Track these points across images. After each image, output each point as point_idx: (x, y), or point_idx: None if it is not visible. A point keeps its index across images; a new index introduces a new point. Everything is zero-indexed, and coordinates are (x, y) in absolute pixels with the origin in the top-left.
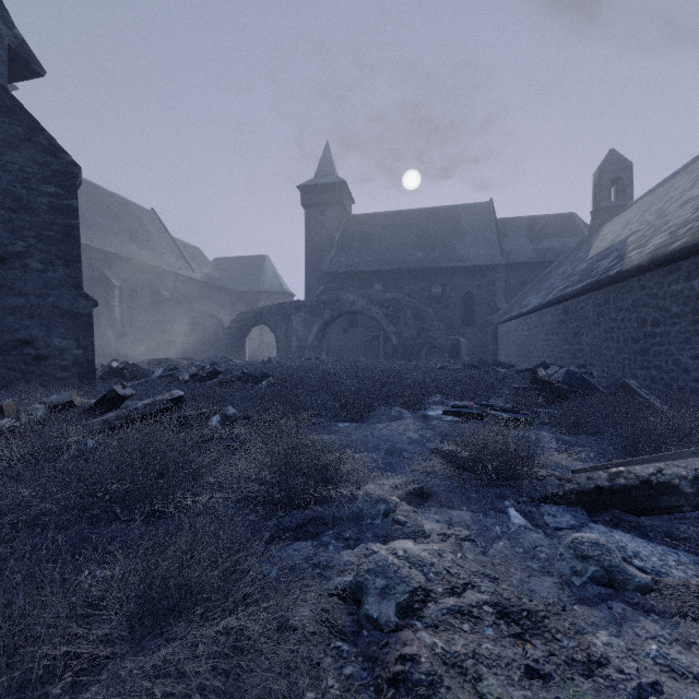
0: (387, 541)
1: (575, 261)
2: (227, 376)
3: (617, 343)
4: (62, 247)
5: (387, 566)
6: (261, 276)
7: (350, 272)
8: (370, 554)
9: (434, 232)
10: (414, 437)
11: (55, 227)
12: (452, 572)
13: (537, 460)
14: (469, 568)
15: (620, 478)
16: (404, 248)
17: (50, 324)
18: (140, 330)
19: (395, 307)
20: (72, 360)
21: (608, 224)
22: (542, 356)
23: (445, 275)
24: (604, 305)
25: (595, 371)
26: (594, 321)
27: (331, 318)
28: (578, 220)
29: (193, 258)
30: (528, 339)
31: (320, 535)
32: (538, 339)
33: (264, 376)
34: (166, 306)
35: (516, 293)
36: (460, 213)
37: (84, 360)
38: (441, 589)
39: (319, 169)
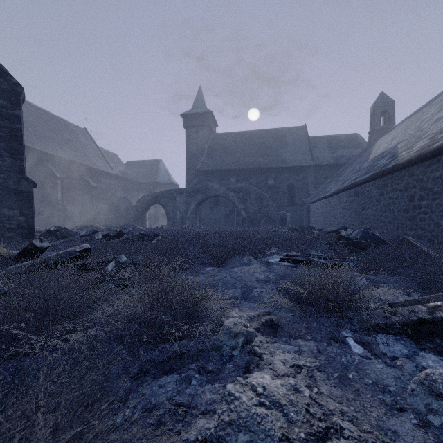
0: (245, 373)
1: (360, 162)
2: (129, 235)
3: (393, 213)
4: (9, 143)
5: (250, 417)
6: (157, 173)
7: (214, 170)
8: (232, 400)
9: (269, 144)
10: (261, 277)
11: (3, 129)
12: (312, 412)
13: (363, 296)
14: (326, 405)
15: (439, 312)
16: (250, 155)
17: (0, 199)
18: (75, 207)
19: (244, 192)
20: (17, 224)
21: (380, 139)
22: (340, 223)
23: (276, 172)
24: (384, 188)
25: (377, 232)
26: (376, 199)
27: (202, 199)
28: (360, 138)
29: (112, 160)
30: (330, 212)
31: (185, 368)
32: (337, 212)
33: (155, 236)
34: (93, 191)
35: (321, 184)
36: (285, 133)
37: (26, 224)
38: (304, 435)
39: (195, 104)
